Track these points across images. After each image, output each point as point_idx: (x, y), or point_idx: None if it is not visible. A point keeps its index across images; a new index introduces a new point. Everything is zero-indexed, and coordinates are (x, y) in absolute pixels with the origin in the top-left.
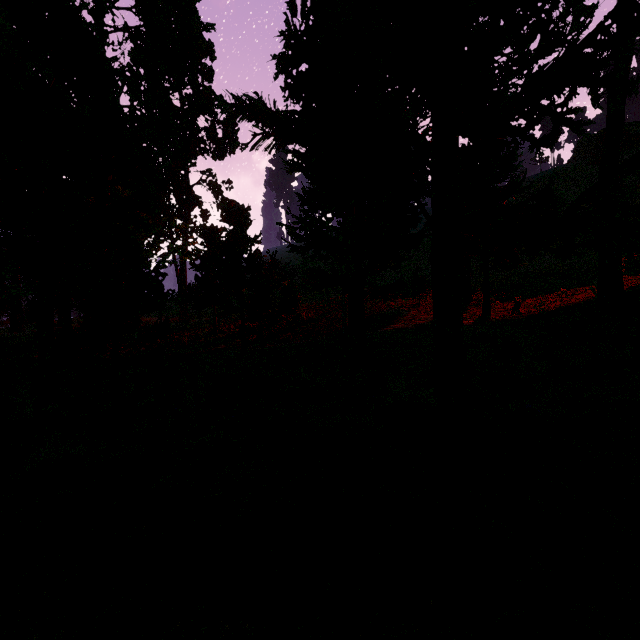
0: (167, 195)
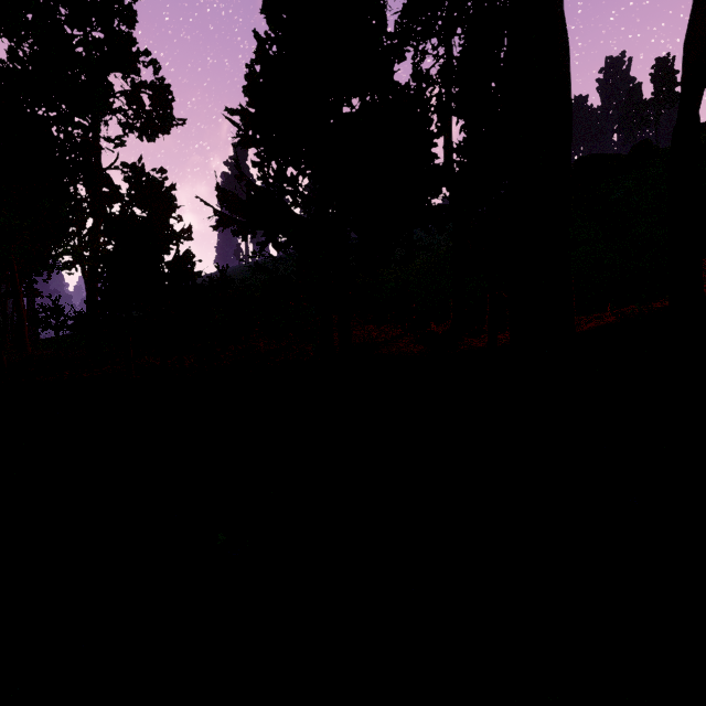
0: (73, 183)
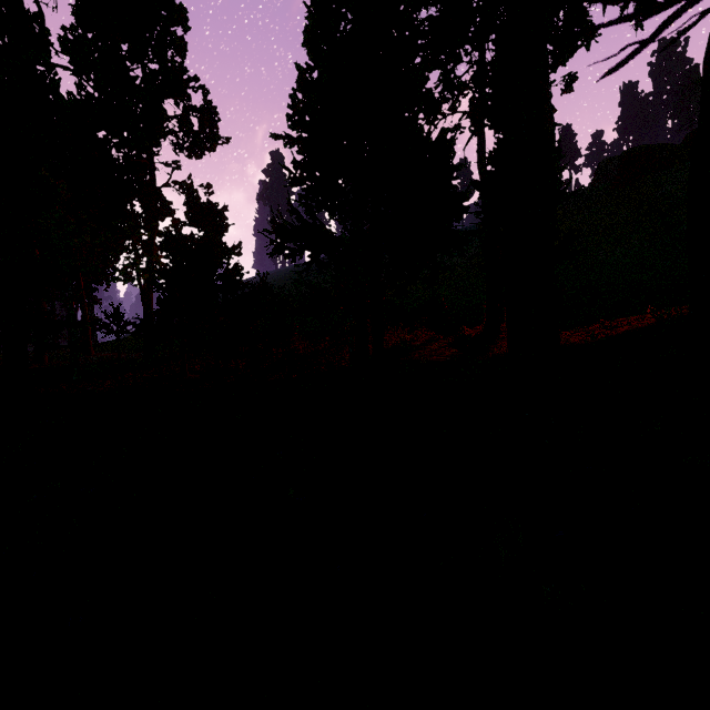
0: (130, 200)
